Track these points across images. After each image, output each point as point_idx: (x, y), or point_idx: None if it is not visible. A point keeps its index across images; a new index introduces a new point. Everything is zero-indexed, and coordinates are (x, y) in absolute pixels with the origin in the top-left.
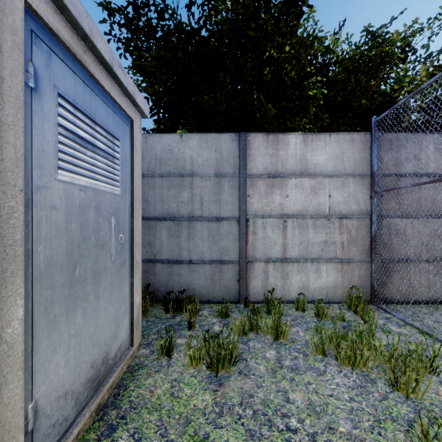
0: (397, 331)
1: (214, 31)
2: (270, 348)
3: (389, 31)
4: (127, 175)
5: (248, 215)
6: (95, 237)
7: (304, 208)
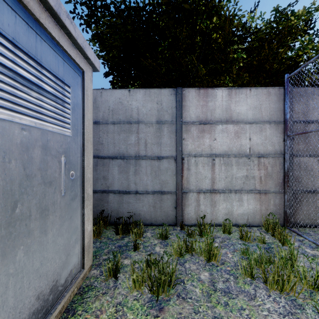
0: (318, 258)
1: (156, 12)
2: (204, 269)
3: (294, 9)
4: (78, 118)
5: (183, 155)
6: (42, 174)
7: (229, 149)
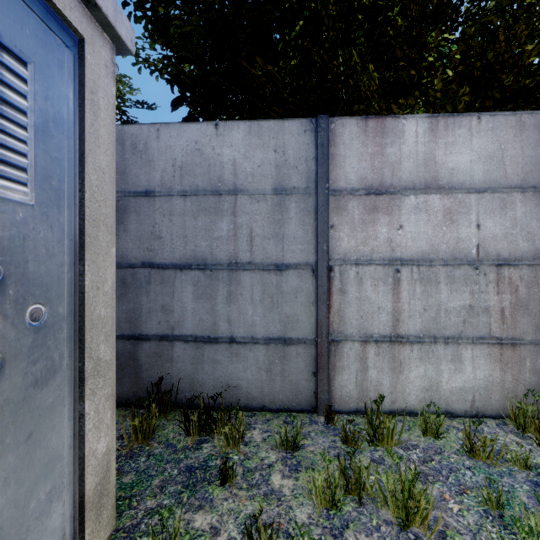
0: None
1: None
2: None
3: None
4: (64, 161)
5: (331, 261)
6: None
7: (432, 248)
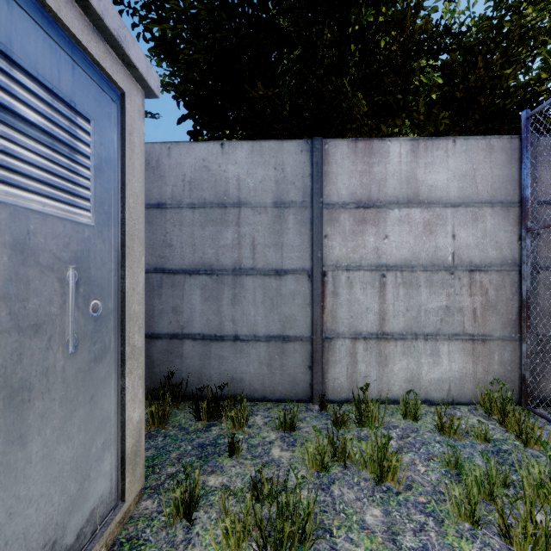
0: None
1: None
2: (371, 501)
3: None
4: (111, 190)
5: (325, 267)
6: (11, 309)
7: (414, 256)
